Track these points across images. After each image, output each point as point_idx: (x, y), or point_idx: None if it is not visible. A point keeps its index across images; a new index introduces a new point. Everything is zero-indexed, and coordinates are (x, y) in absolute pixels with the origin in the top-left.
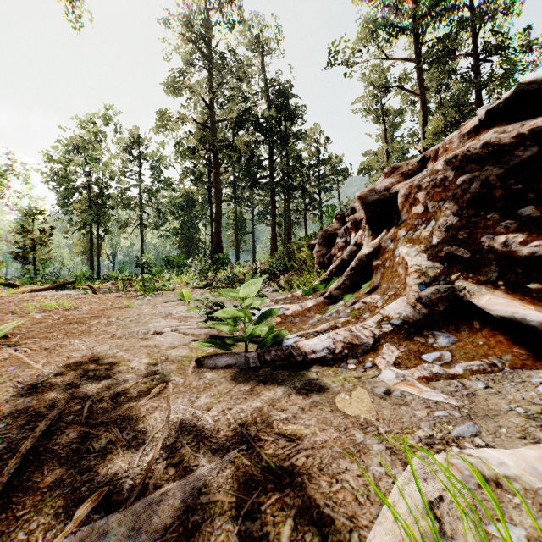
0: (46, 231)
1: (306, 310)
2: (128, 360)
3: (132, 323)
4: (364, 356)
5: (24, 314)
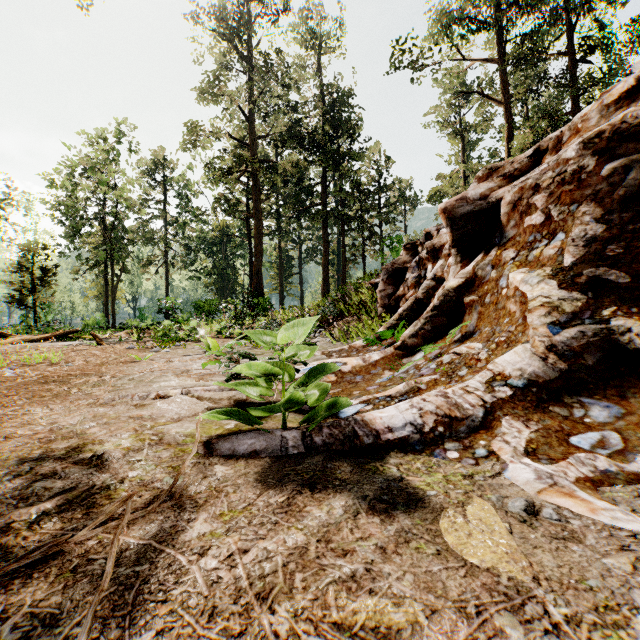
0: (48, 270)
1: (371, 365)
2: (99, 441)
3: (131, 383)
4: (471, 438)
5: None
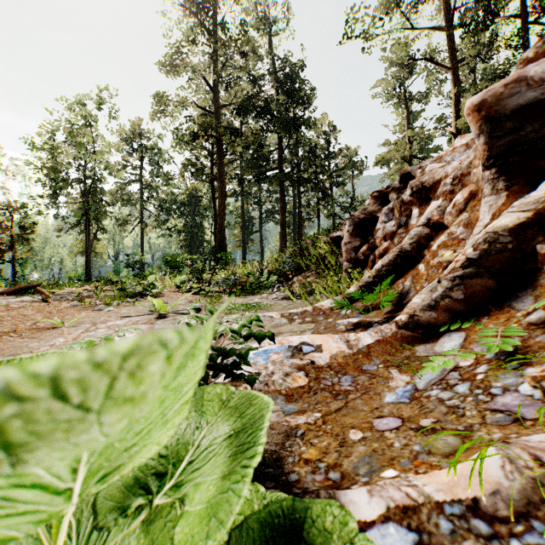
0: (26, 227)
1: (362, 354)
2: None
3: None
4: None
5: None
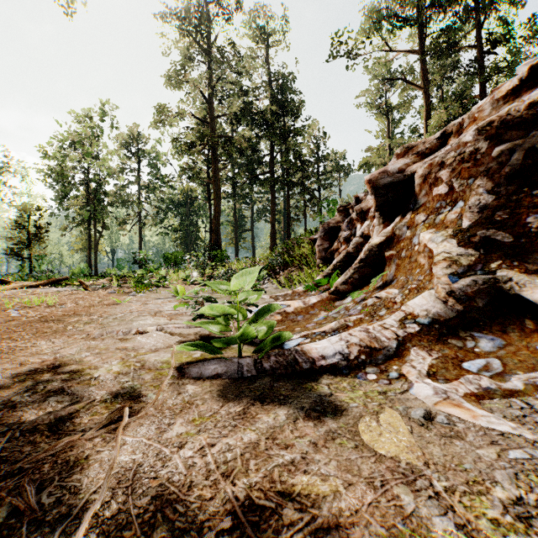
0: (41, 227)
1: (310, 307)
2: (95, 367)
3: (115, 322)
4: (387, 364)
5: (0, 311)
